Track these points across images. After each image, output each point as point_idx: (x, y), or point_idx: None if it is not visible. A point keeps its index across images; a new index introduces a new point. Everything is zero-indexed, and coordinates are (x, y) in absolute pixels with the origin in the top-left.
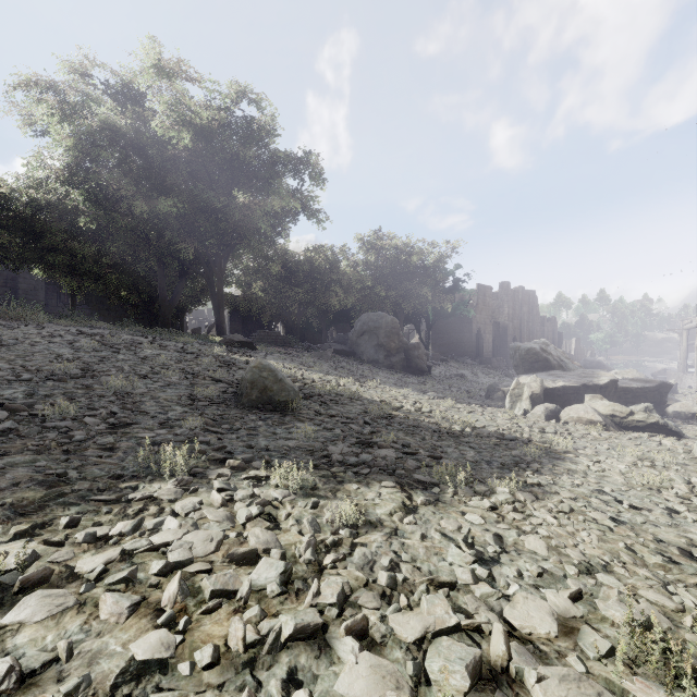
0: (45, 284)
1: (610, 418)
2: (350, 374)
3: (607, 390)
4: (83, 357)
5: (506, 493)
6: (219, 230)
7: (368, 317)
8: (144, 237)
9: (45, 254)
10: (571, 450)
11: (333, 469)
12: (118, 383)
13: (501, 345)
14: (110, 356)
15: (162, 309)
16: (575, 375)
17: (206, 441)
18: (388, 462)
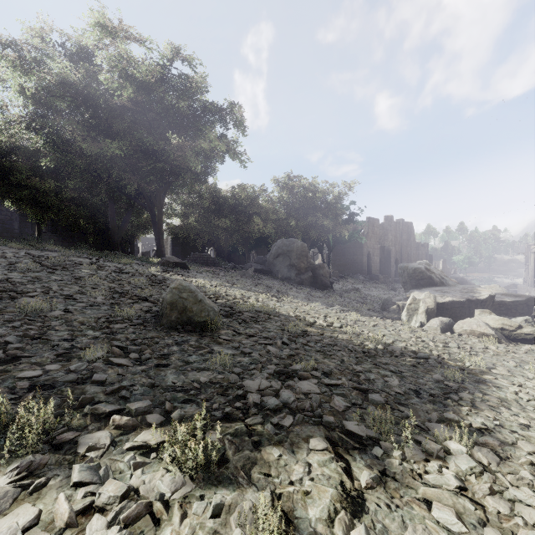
0: (19, 216)
1: (500, 331)
2: (267, 290)
3: (486, 304)
4: (14, 278)
5: (467, 457)
6: (158, 169)
7: (282, 242)
8: (97, 176)
9: (13, 189)
10: (484, 369)
11: (249, 420)
12: (33, 306)
13: (386, 265)
14: (43, 277)
15: (112, 236)
16: (457, 290)
17: (101, 380)
18: (312, 401)
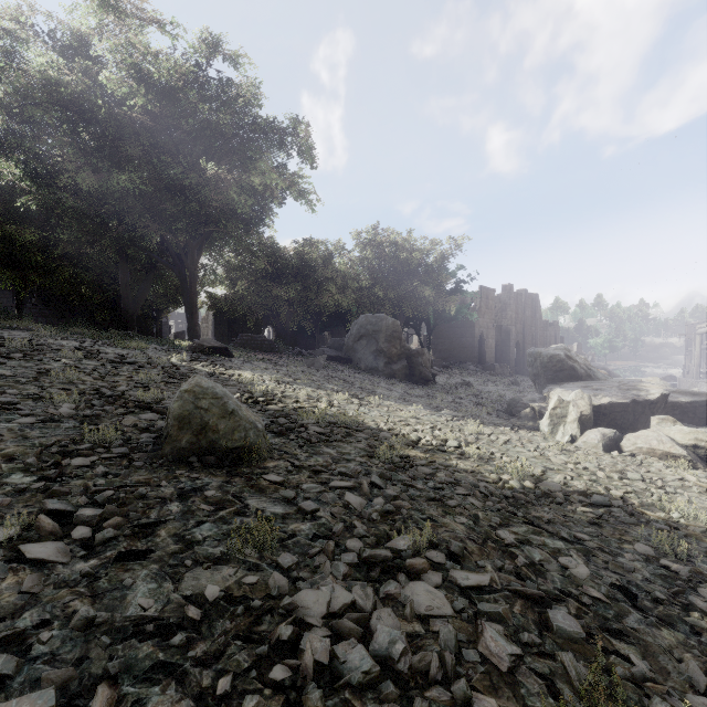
0: None
1: (691, 450)
2: (345, 386)
3: (656, 406)
4: None
5: None
6: (188, 213)
7: (366, 319)
8: (102, 224)
9: None
10: (704, 524)
11: None
12: None
13: (504, 351)
14: None
15: (125, 309)
16: (614, 387)
17: None
18: (440, 643)
